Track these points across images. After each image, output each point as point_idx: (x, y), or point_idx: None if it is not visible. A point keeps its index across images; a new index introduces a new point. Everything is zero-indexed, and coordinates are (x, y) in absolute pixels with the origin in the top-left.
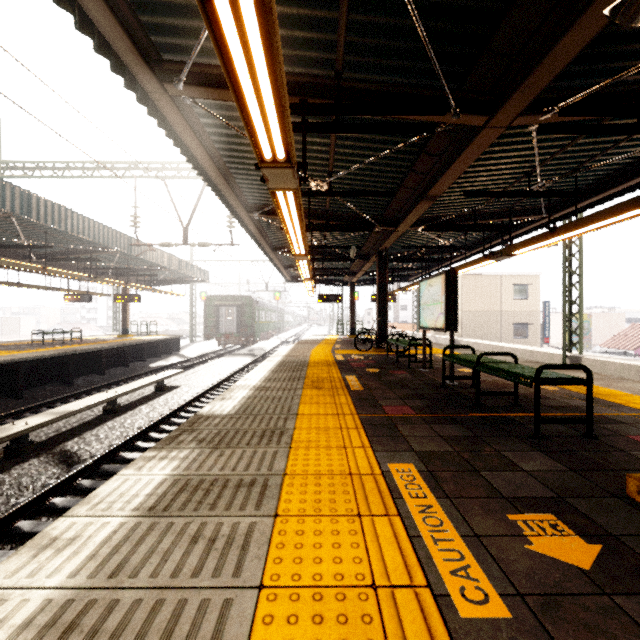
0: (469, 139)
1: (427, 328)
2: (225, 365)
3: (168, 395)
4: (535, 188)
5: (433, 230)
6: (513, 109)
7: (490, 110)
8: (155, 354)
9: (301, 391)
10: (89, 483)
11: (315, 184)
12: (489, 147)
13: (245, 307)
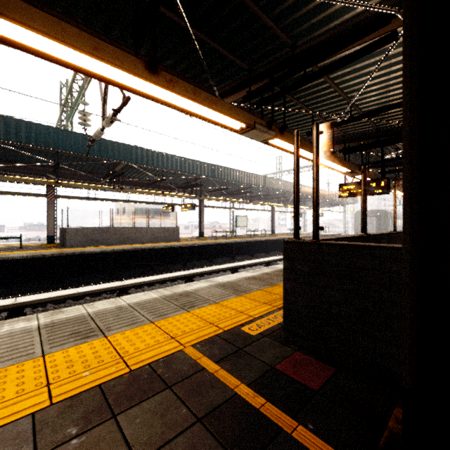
0: None
1: None
2: None
3: None
4: None
5: None
6: None
7: None
8: None
9: None
10: None
11: None
12: None
13: (381, 217)
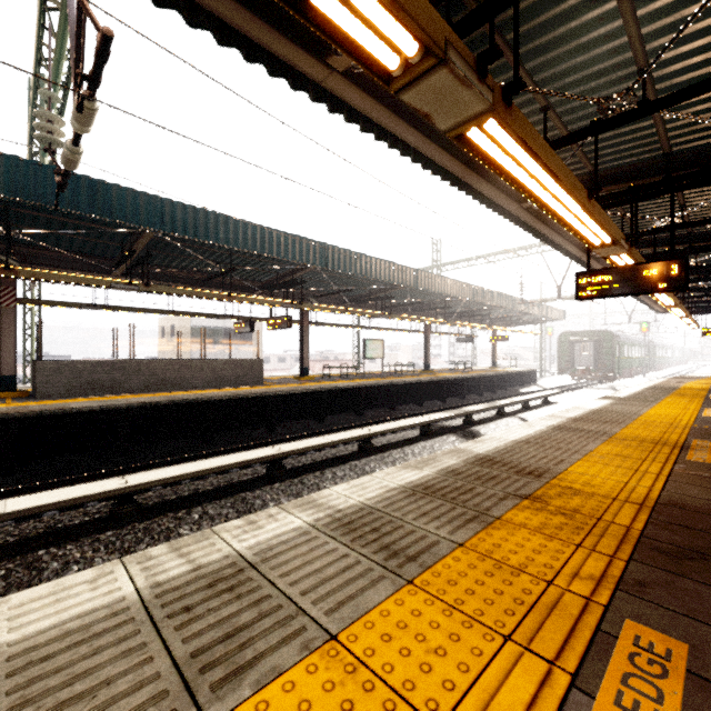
0: None
1: None
2: (588, 394)
3: (553, 406)
4: None
5: None
6: None
7: None
8: (519, 383)
9: (667, 396)
10: None
11: None
12: None
13: (603, 342)
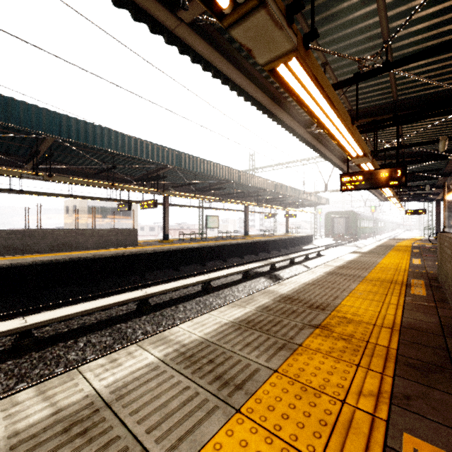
0: None
1: None
2: (342, 250)
3: (323, 257)
4: None
5: None
6: None
7: None
8: (302, 243)
9: (389, 251)
10: None
11: None
12: None
13: (350, 218)
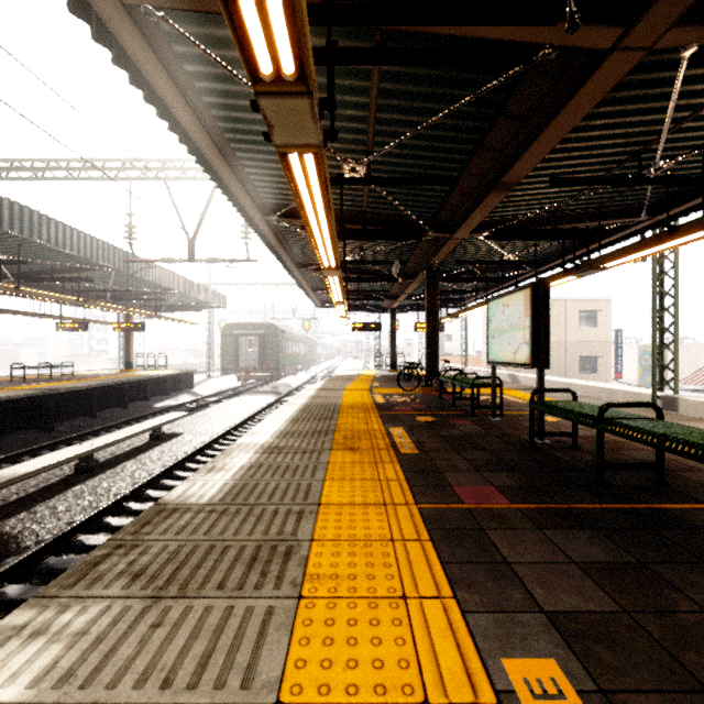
0: (577, 83)
1: (500, 363)
2: (242, 405)
3: (165, 446)
4: (647, 173)
5: (499, 237)
6: (672, 6)
7: (625, 20)
8: (162, 392)
9: (328, 455)
10: (18, 591)
11: (349, 167)
12: (596, 106)
13: (268, 337)
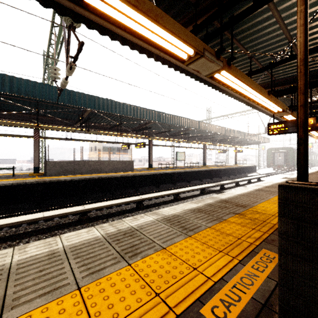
0: None
1: None
2: (280, 177)
3: (263, 182)
4: None
5: None
6: None
7: None
8: (247, 171)
9: None
10: None
11: None
12: None
13: (288, 153)
